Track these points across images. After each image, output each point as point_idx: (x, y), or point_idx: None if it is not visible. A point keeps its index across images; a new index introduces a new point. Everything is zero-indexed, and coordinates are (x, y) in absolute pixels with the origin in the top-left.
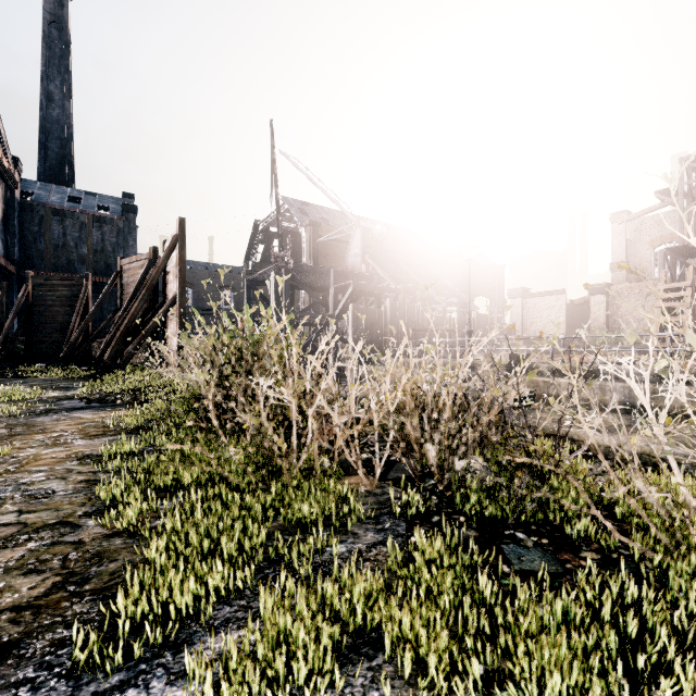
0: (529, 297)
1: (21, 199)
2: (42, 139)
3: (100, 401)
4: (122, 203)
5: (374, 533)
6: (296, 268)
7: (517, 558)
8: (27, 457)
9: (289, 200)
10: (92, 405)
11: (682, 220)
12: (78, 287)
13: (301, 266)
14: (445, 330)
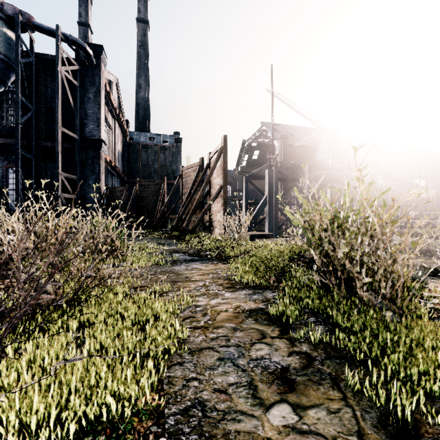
0: None
1: (129, 141)
2: (137, 109)
3: (198, 256)
4: (174, 138)
5: None
6: (281, 165)
7: None
8: (206, 307)
9: (266, 124)
10: (195, 258)
11: None
12: (160, 185)
13: (285, 164)
14: (406, 205)
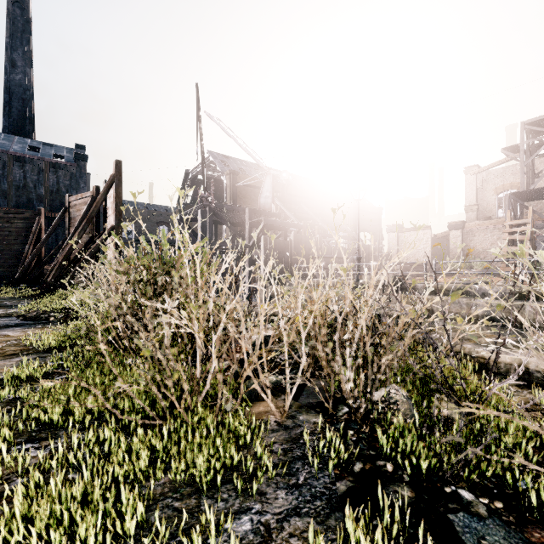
0: (402, 231)
1: None
2: (7, 99)
3: (34, 319)
4: (74, 153)
5: (286, 492)
6: (218, 206)
7: (476, 541)
8: None
9: (214, 154)
10: (26, 322)
11: (523, 171)
12: (32, 220)
13: (222, 205)
14: (338, 257)
